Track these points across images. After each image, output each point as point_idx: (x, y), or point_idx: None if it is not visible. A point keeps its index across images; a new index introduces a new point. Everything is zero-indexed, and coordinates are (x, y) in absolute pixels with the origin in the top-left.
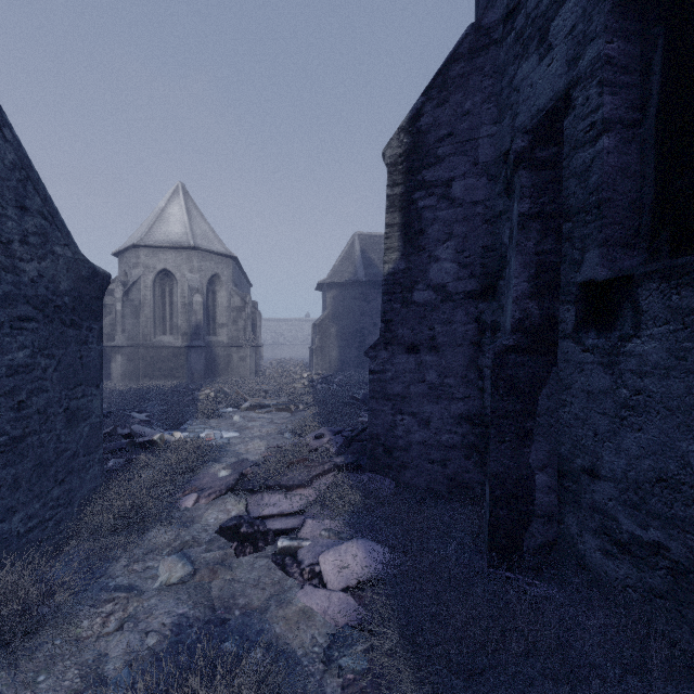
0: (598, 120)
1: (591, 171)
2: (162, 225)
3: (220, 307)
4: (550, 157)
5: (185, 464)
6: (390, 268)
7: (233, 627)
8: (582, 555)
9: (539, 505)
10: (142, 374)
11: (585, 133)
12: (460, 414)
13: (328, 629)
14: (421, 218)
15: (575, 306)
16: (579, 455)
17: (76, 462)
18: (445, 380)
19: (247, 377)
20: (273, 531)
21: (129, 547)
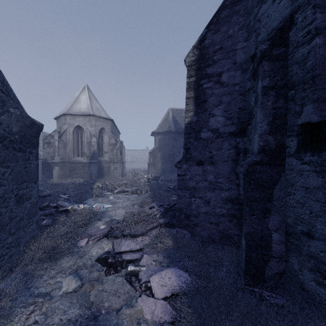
0: (312, 29)
1: (308, 59)
2: (77, 104)
3: (105, 143)
4: (281, 54)
5: (83, 222)
6: (188, 120)
7: (100, 321)
8: (302, 282)
9: (274, 251)
10: (67, 176)
11: (303, 38)
12: (226, 198)
13: (154, 324)
14: (205, 93)
15: (297, 138)
16: (300, 224)
17: (22, 223)
18: (218, 179)
19: (118, 177)
20: (126, 261)
21: (48, 269)
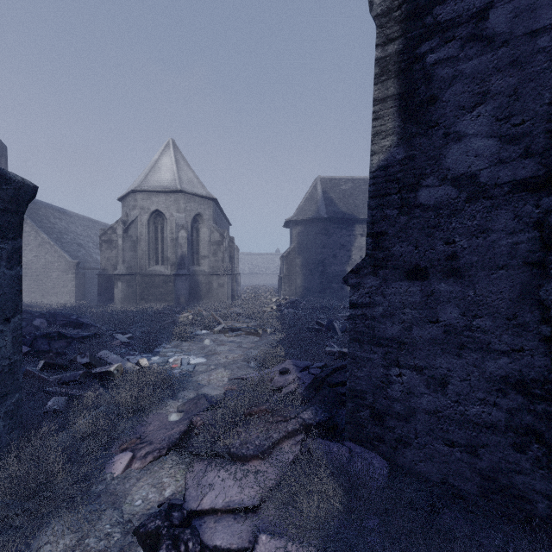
0: None
1: None
2: (155, 173)
3: (203, 241)
4: None
5: (134, 404)
6: (381, 160)
7: None
8: None
9: None
10: (139, 298)
11: None
12: (503, 377)
13: None
14: (431, 80)
15: None
16: None
17: None
18: (474, 320)
19: (225, 301)
20: (210, 551)
21: None
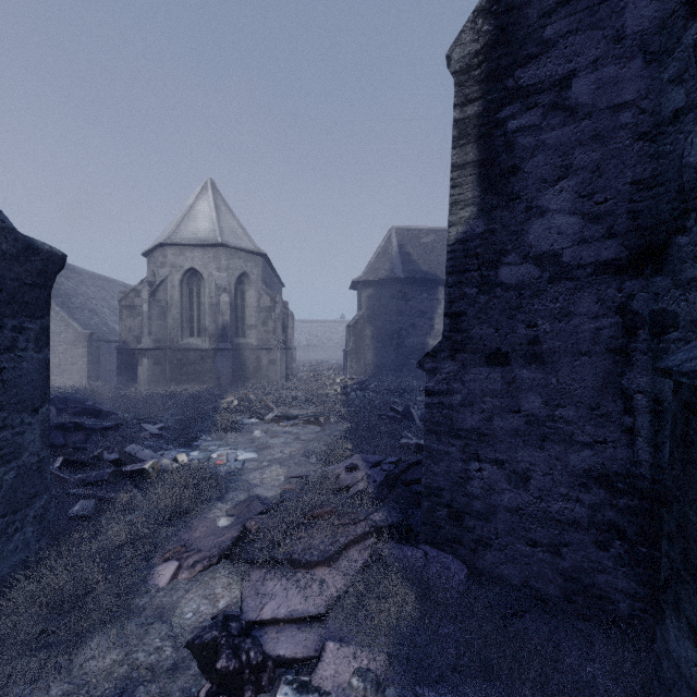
0: None
1: None
2: (189, 222)
3: (249, 307)
4: None
5: (175, 507)
6: (460, 232)
7: None
8: None
9: None
10: (169, 378)
11: None
12: (586, 470)
13: None
14: (512, 148)
15: None
16: None
17: None
18: (556, 410)
19: (277, 382)
20: (273, 661)
21: (43, 678)
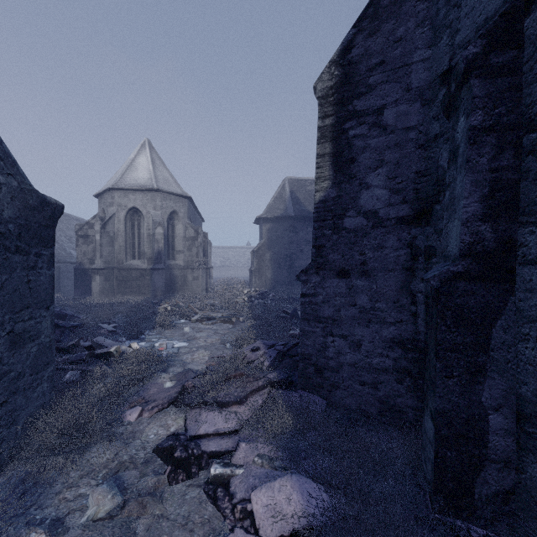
0: None
1: None
2: (132, 172)
3: (178, 237)
4: (507, 62)
5: (135, 375)
6: (321, 196)
7: None
8: None
9: (493, 449)
10: (116, 291)
11: None
12: (391, 338)
13: None
14: (351, 147)
15: None
16: None
17: (21, 382)
18: (376, 304)
19: (199, 293)
20: (207, 454)
21: (66, 468)
